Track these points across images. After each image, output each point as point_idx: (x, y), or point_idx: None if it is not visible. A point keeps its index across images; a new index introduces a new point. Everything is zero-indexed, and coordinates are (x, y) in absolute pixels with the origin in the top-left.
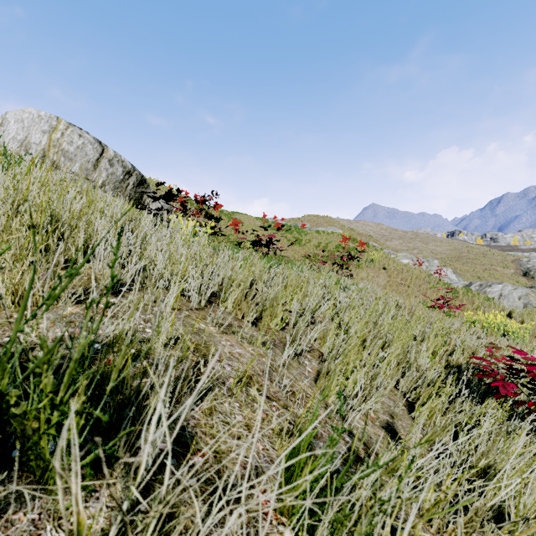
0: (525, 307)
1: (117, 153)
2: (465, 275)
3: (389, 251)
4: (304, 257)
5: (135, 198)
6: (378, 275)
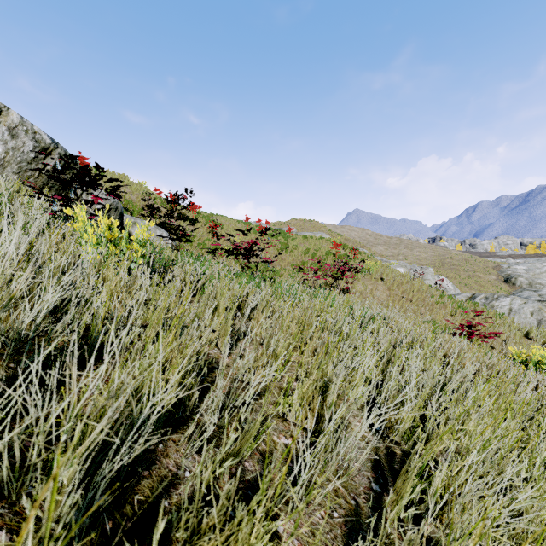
0: (543, 326)
1: (27, 120)
2: (452, 282)
3: (382, 258)
4: (291, 265)
5: (57, 186)
6: (376, 287)
